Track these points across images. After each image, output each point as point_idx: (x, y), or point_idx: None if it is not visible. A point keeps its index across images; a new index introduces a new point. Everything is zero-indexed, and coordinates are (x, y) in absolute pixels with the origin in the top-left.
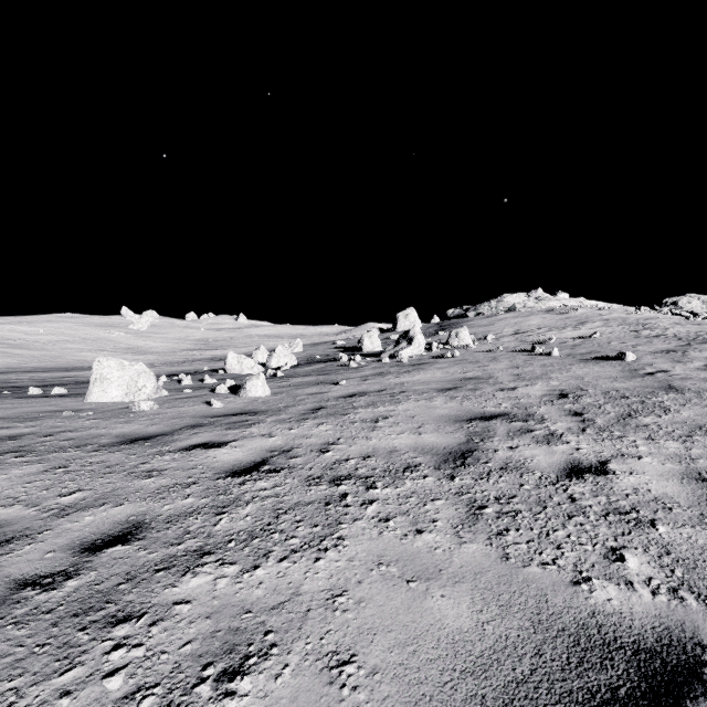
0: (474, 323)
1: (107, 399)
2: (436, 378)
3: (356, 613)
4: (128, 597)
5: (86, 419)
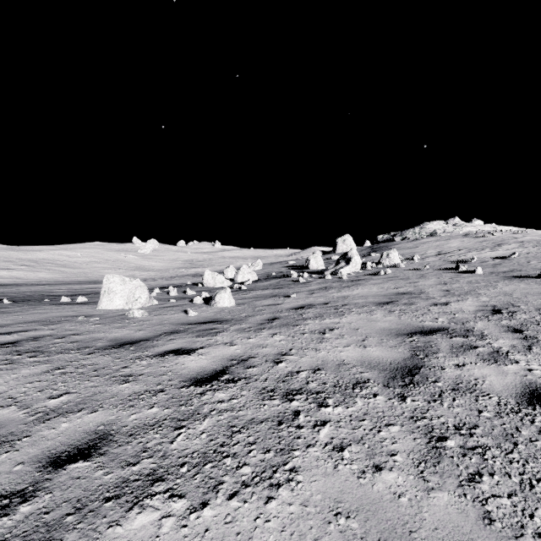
0: (401, 246)
1: (113, 307)
2: (373, 292)
3: None
4: (70, 535)
5: (93, 323)
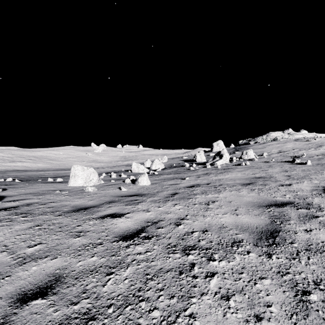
0: (254, 147)
1: (77, 184)
2: (238, 177)
3: None
4: None
5: (63, 195)
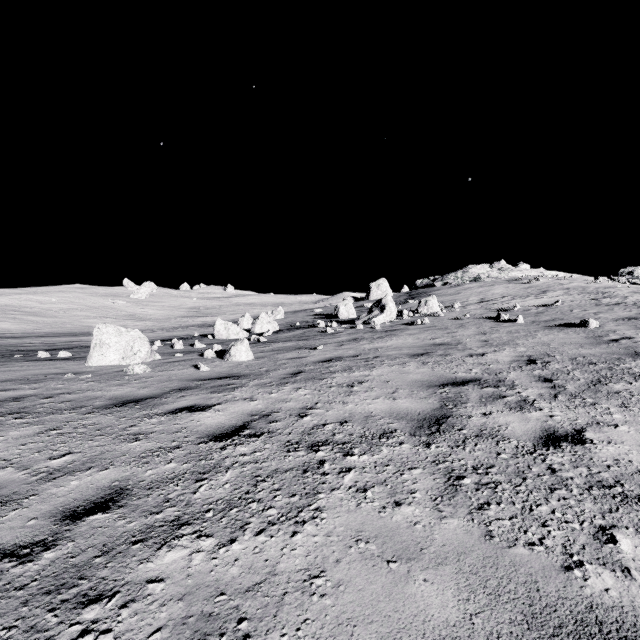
0: (441, 292)
1: (106, 362)
2: (408, 344)
3: (334, 599)
4: (102, 572)
5: (85, 381)
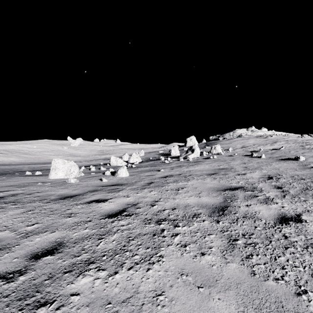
0: (222, 142)
1: (57, 177)
2: (206, 168)
3: (169, 308)
4: (48, 289)
5: (47, 186)
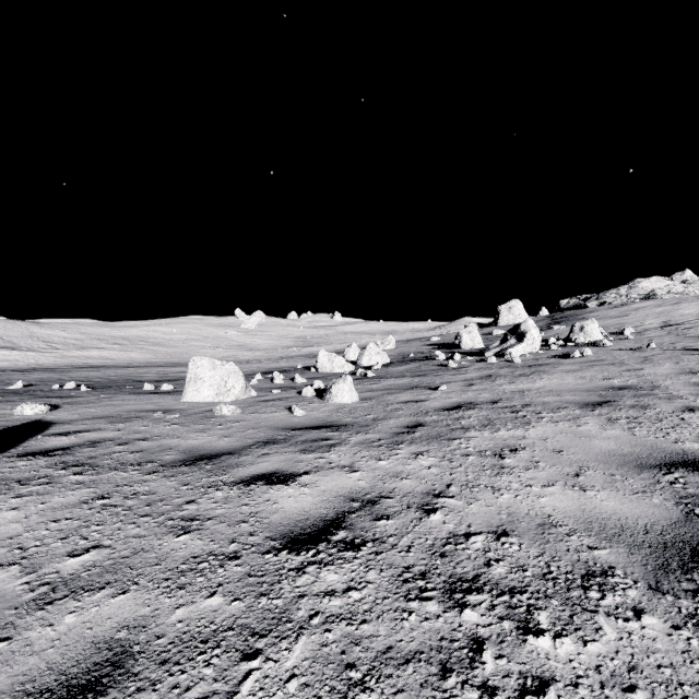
0: (598, 314)
1: (200, 399)
2: (568, 385)
3: None
4: None
5: (169, 423)
